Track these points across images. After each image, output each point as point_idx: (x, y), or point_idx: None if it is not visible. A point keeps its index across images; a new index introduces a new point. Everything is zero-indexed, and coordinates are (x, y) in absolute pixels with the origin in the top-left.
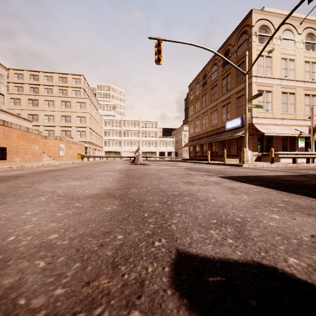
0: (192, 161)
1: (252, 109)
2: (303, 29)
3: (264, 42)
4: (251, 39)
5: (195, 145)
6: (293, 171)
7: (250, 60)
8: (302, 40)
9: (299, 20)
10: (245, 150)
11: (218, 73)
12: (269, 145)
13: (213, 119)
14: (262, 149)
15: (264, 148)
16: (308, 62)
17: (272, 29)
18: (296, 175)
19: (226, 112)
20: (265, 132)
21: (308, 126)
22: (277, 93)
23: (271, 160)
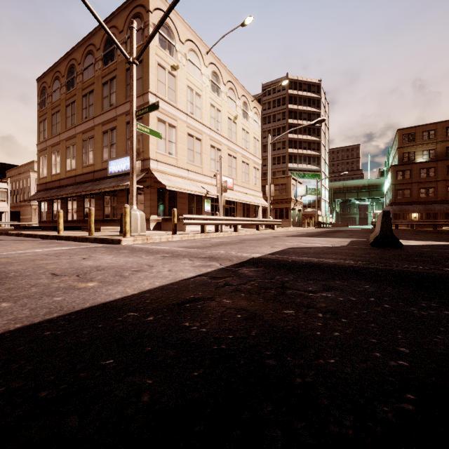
0: (23, 233)
1: (150, 146)
2: (209, 62)
3: (167, 49)
4: (148, 31)
5: (51, 200)
6: (206, 253)
7: (147, 65)
8: (209, 76)
9: (206, 48)
10: (128, 209)
11: (96, 70)
12: (173, 206)
13: (87, 152)
14: (164, 212)
15: (167, 210)
16: (214, 106)
17: (177, 38)
18: (219, 275)
19: (109, 144)
20: (167, 185)
21: (214, 185)
22: (182, 132)
23: (173, 229)
